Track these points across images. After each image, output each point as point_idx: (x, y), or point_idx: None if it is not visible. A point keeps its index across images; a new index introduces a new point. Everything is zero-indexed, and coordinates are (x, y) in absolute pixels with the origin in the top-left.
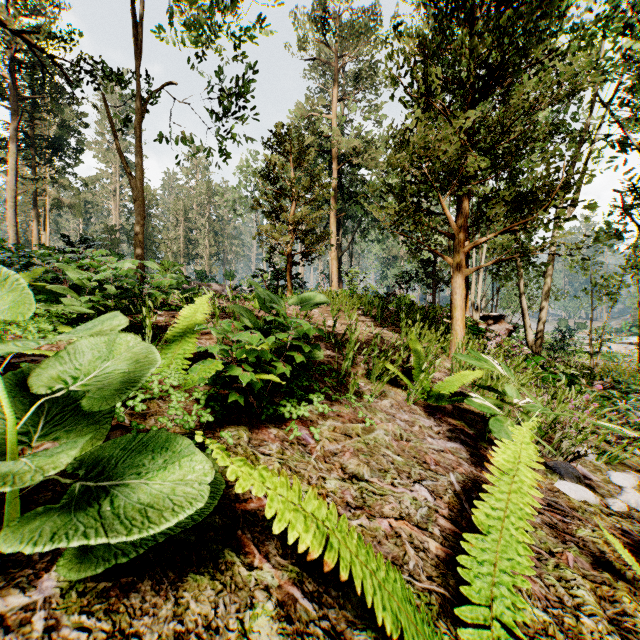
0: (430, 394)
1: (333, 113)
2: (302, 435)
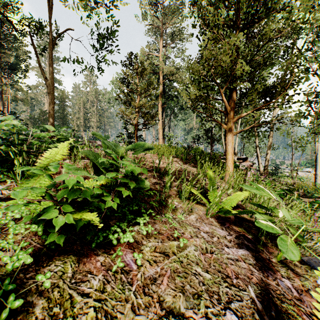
0: (221, 210)
1: (160, 53)
2: (126, 260)
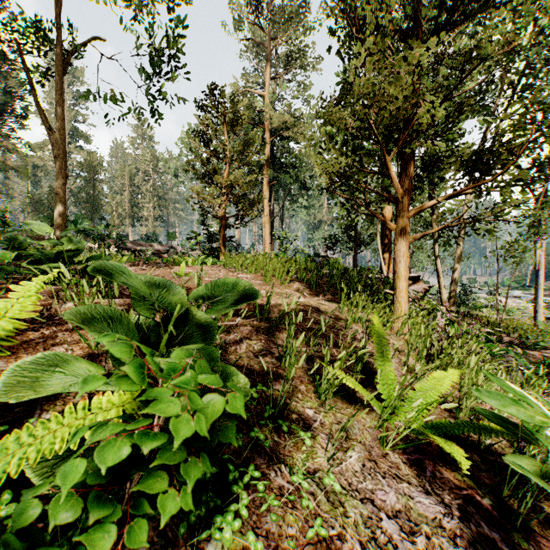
0: (412, 428)
1: (266, 90)
2: None
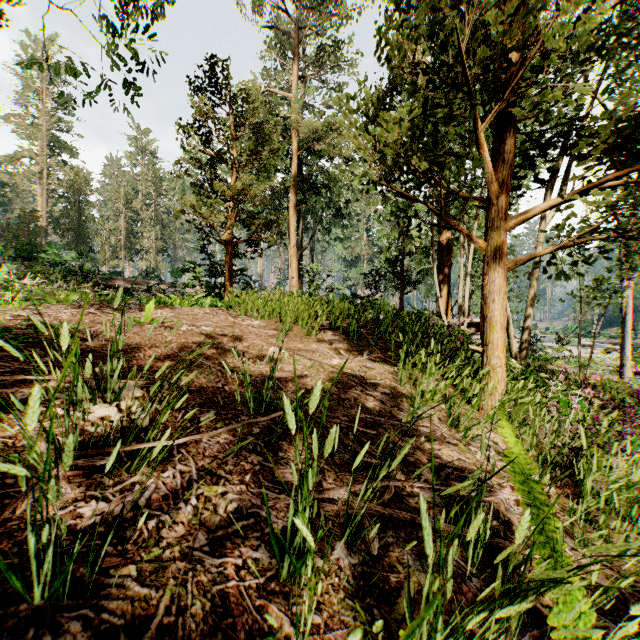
0: None
1: (292, 92)
2: None
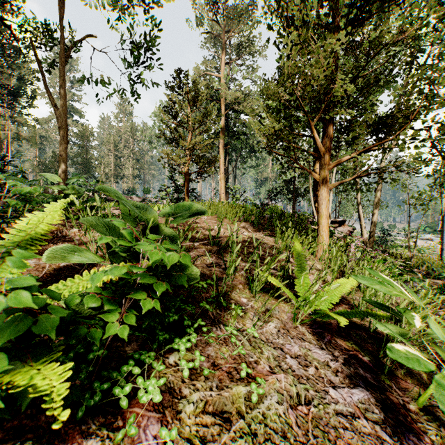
0: (317, 311)
1: (221, 73)
2: (146, 442)
